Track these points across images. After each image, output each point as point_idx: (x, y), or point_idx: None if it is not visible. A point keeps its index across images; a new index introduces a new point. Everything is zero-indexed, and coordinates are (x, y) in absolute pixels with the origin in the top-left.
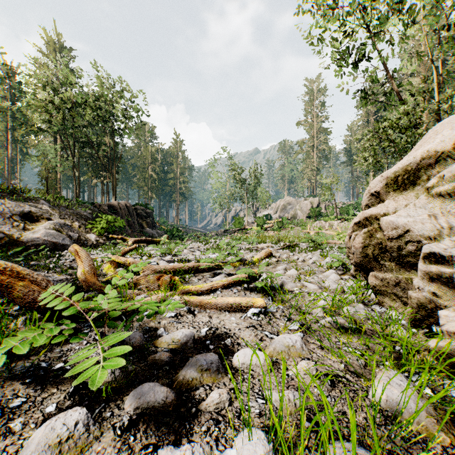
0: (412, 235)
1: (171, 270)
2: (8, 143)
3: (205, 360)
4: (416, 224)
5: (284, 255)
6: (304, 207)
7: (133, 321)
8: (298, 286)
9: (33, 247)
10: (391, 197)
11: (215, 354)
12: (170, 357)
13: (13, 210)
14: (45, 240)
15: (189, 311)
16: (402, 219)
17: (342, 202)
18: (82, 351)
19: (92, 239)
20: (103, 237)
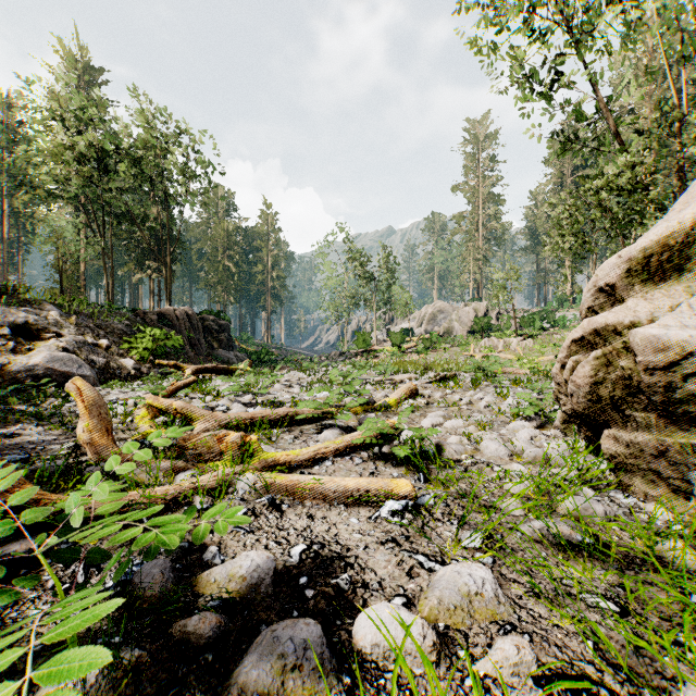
0: None
1: (249, 421)
2: (3, 217)
3: (291, 639)
4: None
5: (438, 393)
6: (464, 317)
7: None
8: (469, 451)
9: (28, 379)
10: (637, 294)
11: (314, 622)
12: (220, 627)
13: None
14: (50, 369)
15: (272, 504)
16: (677, 332)
17: (522, 310)
18: None
19: (129, 367)
20: (147, 364)
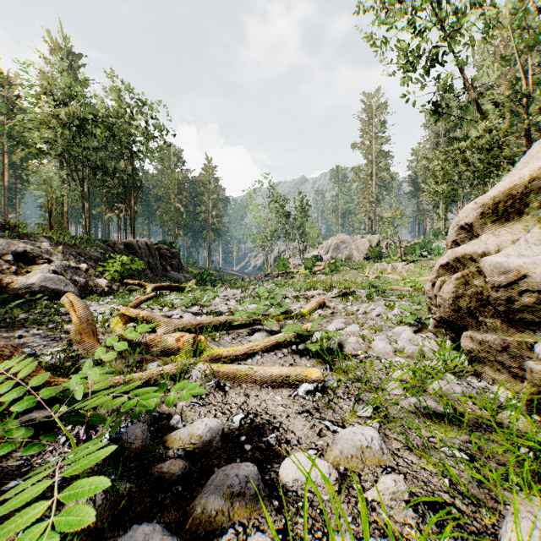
0: (530, 282)
1: (197, 326)
2: (4, 169)
3: (237, 475)
4: (535, 266)
5: (340, 305)
6: (361, 247)
7: None
8: (363, 348)
9: (27, 295)
10: (489, 231)
11: (252, 465)
12: (186, 469)
13: (4, 249)
14: (43, 287)
15: (218, 386)
16: (515, 259)
17: (406, 241)
18: (25, 484)
19: (103, 285)
20: (117, 283)
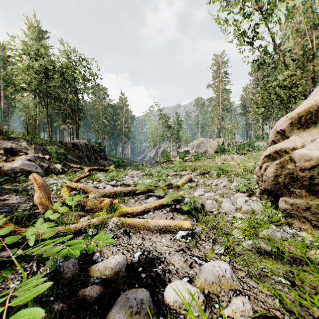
0: None
1: (114, 193)
2: (1, 99)
3: (135, 298)
4: None
5: (201, 180)
6: (213, 145)
7: None
8: (216, 207)
9: (12, 174)
10: (295, 134)
11: (146, 290)
12: (101, 292)
13: None
14: (22, 169)
15: (125, 232)
16: (315, 152)
17: (239, 142)
18: None
19: (59, 168)
20: (67, 167)
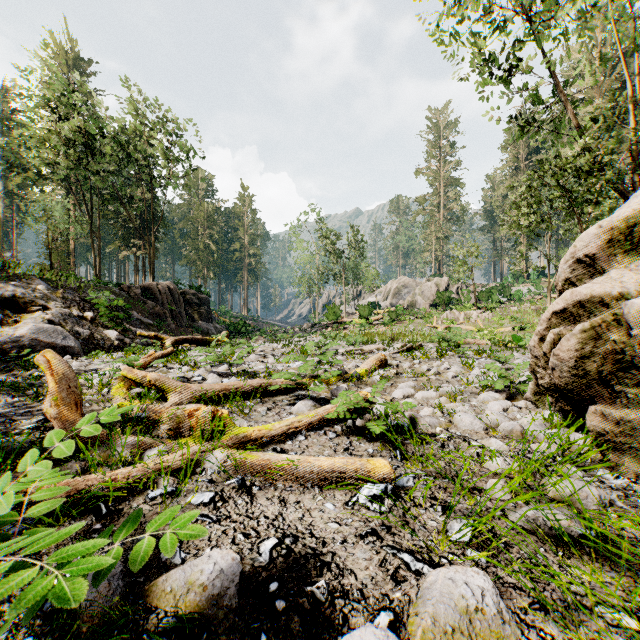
0: None
1: (222, 392)
2: None
3: None
4: None
5: (406, 364)
6: (427, 292)
7: (121, 516)
8: (443, 424)
9: (14, 350)
10: (619, 265)
11: None
12: None
13: None
14: (35, 340)
15: (241, 486)
16: None
17: (480, 285)
18: None
19: (113, 338)
20: (130, 335)
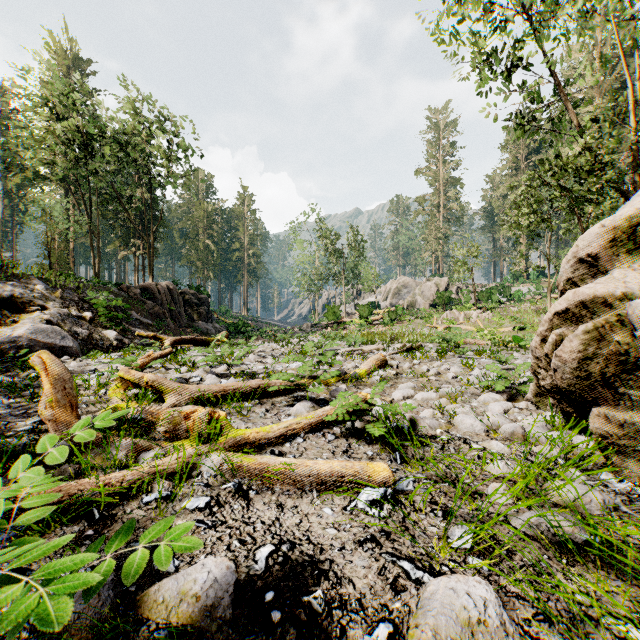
0: None
1: (220, 394)
2: None
3: None
4: None
5: (406, 364)
6: (427, 292)
7: (114, 522)
8: (443, 426)
9: (12, 350)
10: (622, 265)
11: None
12: None
13: None
14: (33, 340)
15: (238, 490)
16: None
17: (480, 285)
18: None
19: (111, 339)
20: (129, 335)
